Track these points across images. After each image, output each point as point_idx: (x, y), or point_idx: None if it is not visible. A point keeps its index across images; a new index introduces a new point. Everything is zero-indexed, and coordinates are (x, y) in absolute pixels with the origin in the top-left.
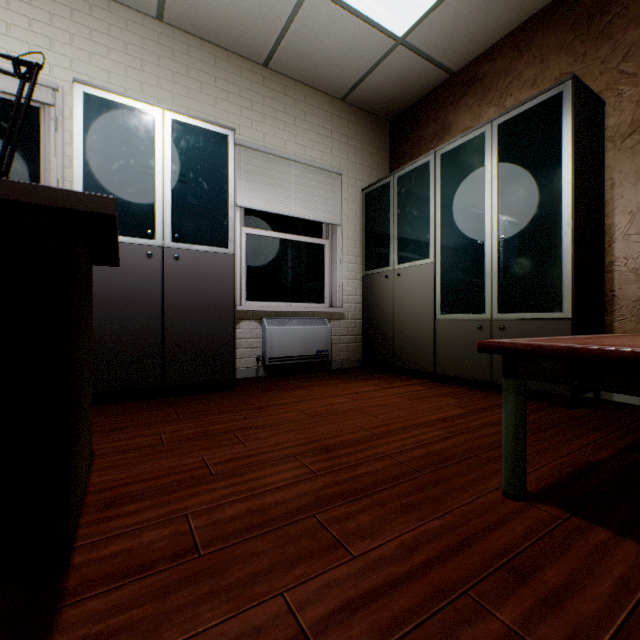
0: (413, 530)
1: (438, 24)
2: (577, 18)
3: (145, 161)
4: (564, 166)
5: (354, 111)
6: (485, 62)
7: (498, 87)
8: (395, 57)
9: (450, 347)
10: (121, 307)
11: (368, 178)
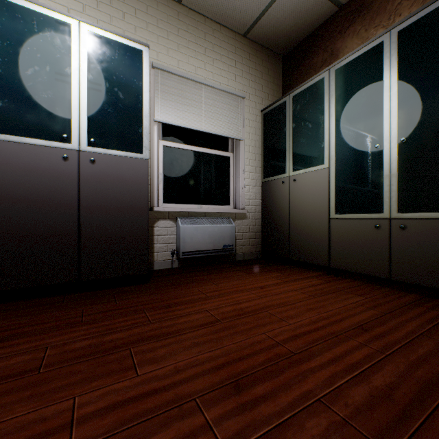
0: None
1: None
2: None
3: (61, 68)
4: None
5: (254, 46)
6: None
7: (386, 10)
8: None
9: (345, 244)
10: (36, 207)
11: (265, 102)
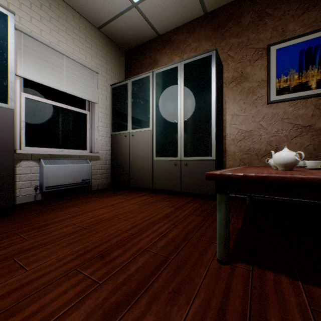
0: (187, 317)
1: (155, 4)
2: (213, 26)
3: None
4: (212, 89)
5: (106, 38)
6: (174, 34)
7: (180, 48)
8: (131, 14)
9: (161, 174)
10: None
11: (114, 79)
